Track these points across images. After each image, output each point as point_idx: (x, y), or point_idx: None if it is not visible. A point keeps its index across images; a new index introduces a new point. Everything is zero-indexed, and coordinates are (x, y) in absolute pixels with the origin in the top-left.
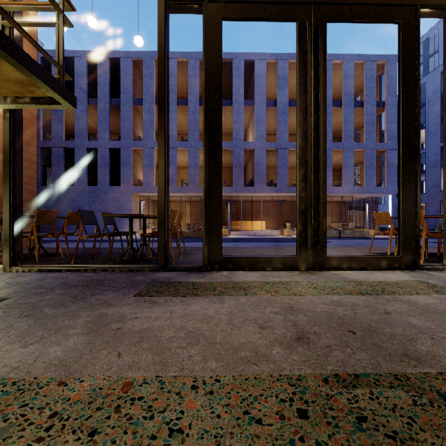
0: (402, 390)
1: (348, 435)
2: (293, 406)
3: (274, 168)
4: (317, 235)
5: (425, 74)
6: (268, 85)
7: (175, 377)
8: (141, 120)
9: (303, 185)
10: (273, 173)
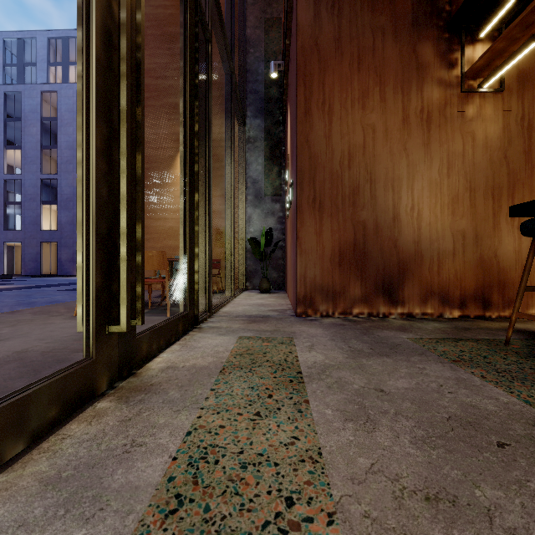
0: None
1: None
2: None
3: None
4: None
5: (20, 81)
6: None
7: None
8: None
9: (104, 166)
10: None
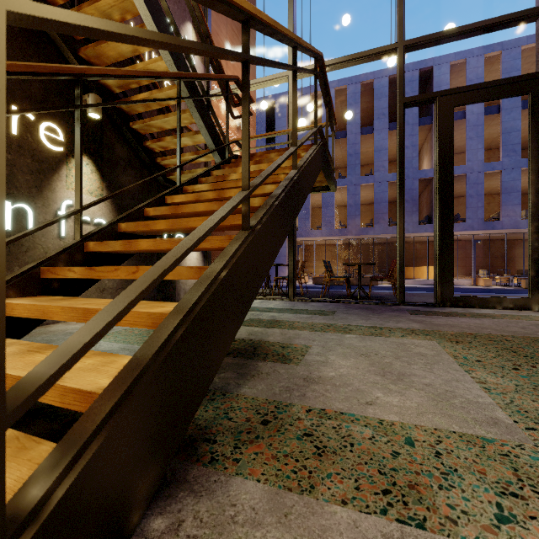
0: None
1: None
2: None
3: (459, 198)
4: None
5: None
6: None
7: (490, 334)
8: None
9: (536, 236)
10: (457, 204)
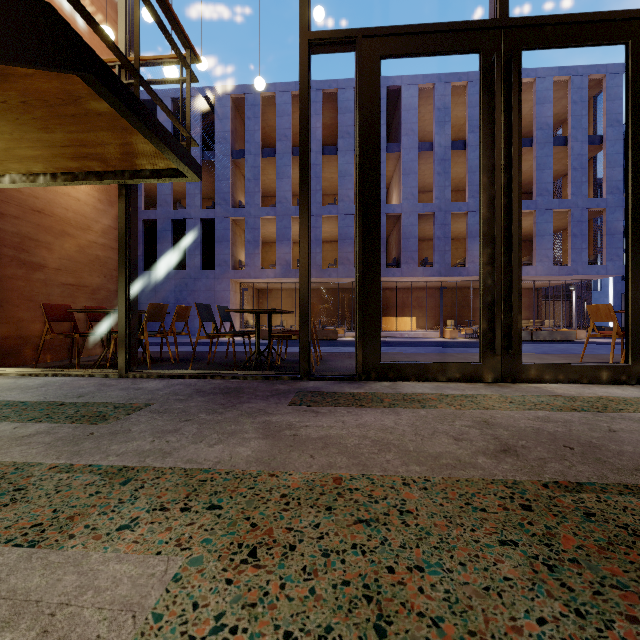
0: (633, 497)
1: (576, 524)
2: (514, 502)
3: (429, 241)
4: (508, 335)
5: None
6: (420, 120)
7: (382, 476)
8: (241, 178)
9: (489, 269)
10: (427, 248)
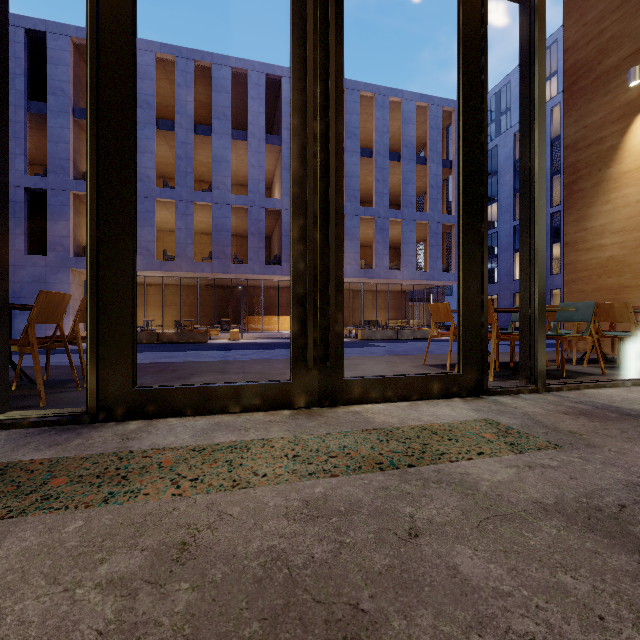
0: None
1: None
2: None
3: None
4: (327, 341)
5: (497, 134)
6: None
7: None
8: None
9: (302, 248)
10: None
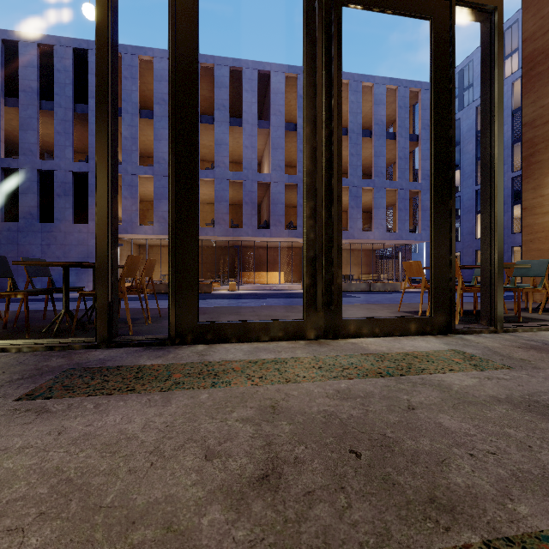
0: None
1: None
2: None
3: (295, 208)
4: (330, 291)
5: (460, 108)
6: (288, 105)
7: None
8: (119, 136)
9: (312, 222)
10: (294, 214)
